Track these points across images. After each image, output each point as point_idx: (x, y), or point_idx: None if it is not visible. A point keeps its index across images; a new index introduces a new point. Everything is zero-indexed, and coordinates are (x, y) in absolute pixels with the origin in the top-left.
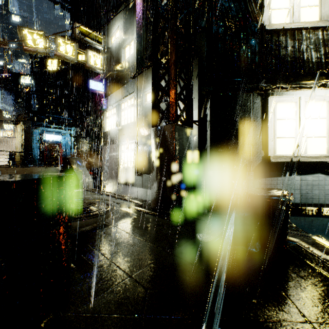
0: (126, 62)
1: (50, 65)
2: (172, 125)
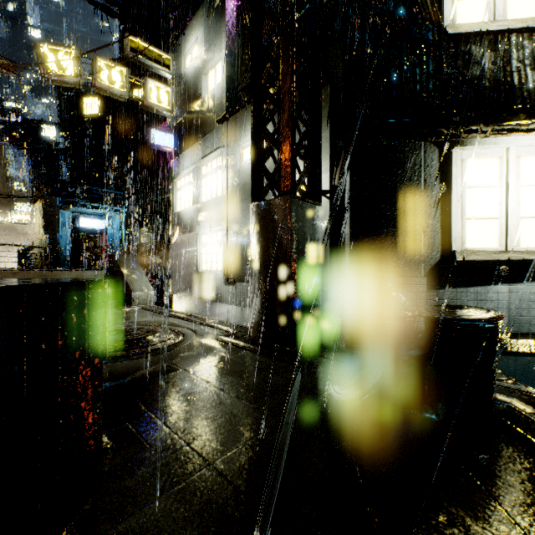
0: (210, 97)
1: (87, 106)
2: (286, 198)
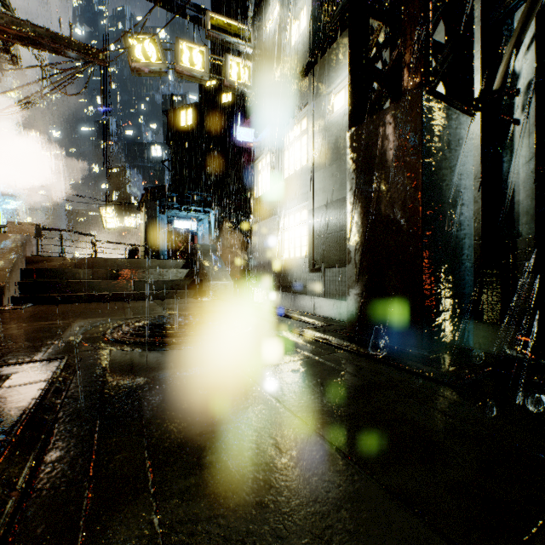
0: (292, 53)
1: (184, 118)
2: (413, 96)
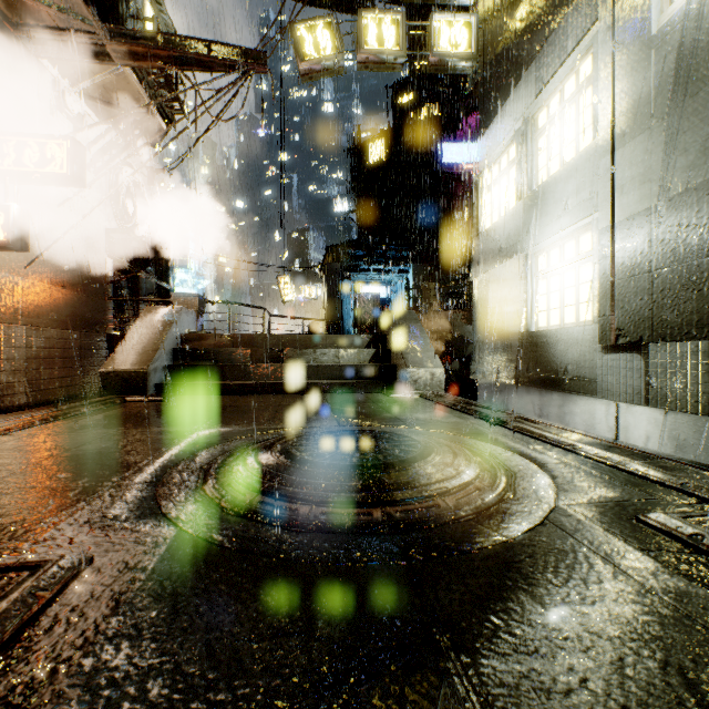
0: None
1: (373, 153)
2: None
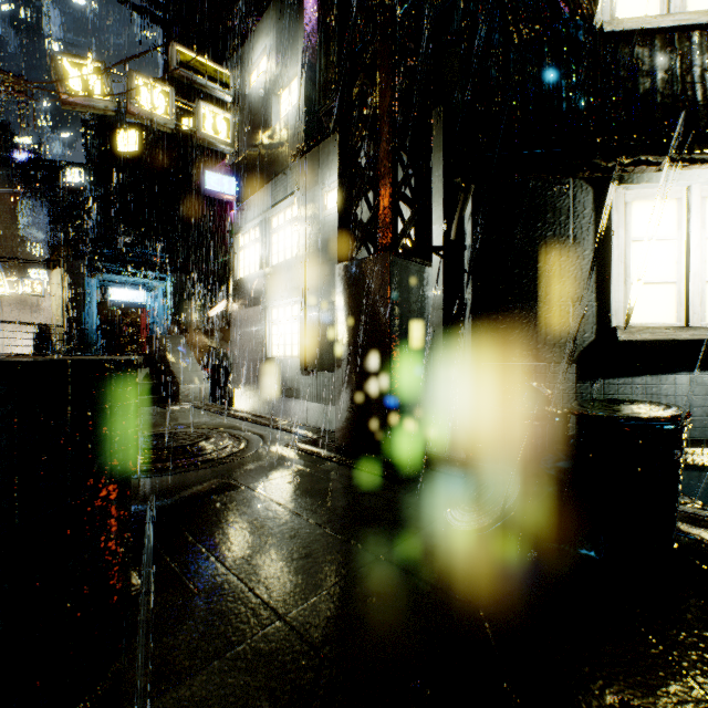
0: (282, 125)
1: (122, 141)
2: (384, 256)
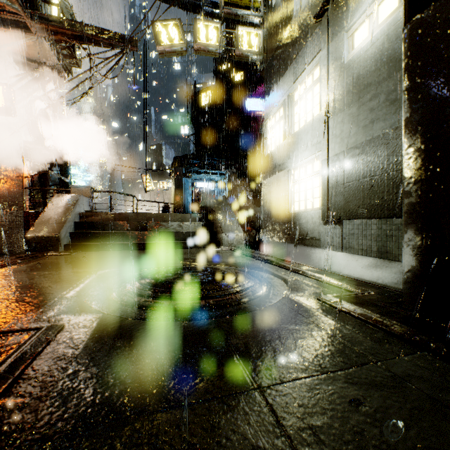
0: (303, 5)
1: (204, 99)
2: None
